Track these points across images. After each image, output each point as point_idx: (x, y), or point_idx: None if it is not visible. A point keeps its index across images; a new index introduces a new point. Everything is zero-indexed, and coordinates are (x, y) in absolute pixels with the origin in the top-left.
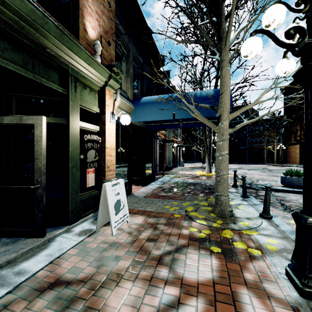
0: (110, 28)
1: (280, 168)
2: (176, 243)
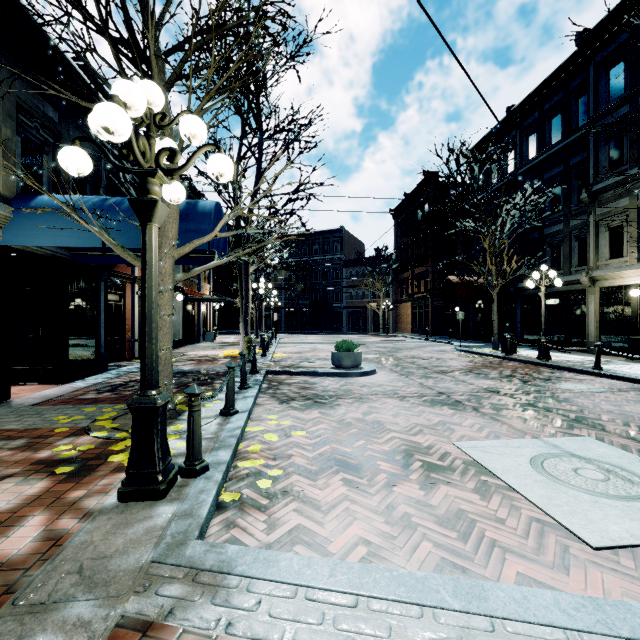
0: None
1: (378, 340)
2: None
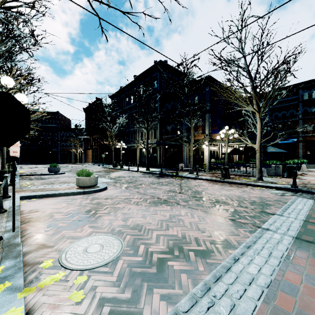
0: None
1: (75, 165)
2: None
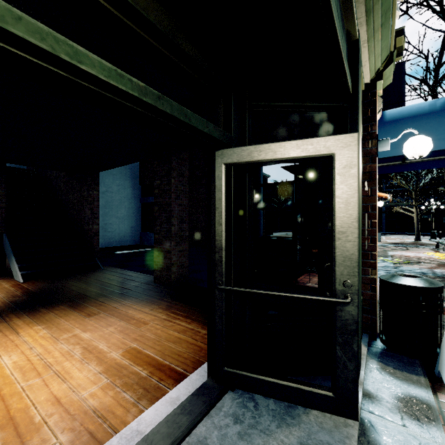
0: None
1: None
2: None
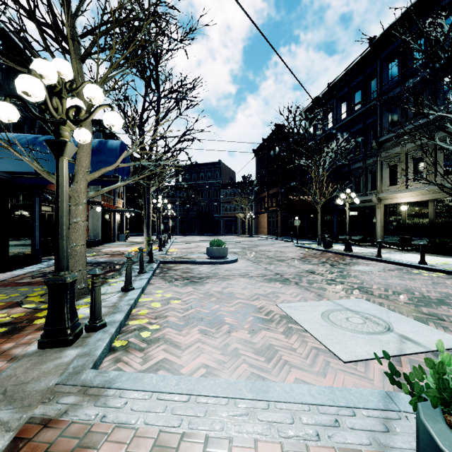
0: None
1: (244, 239)
2: None
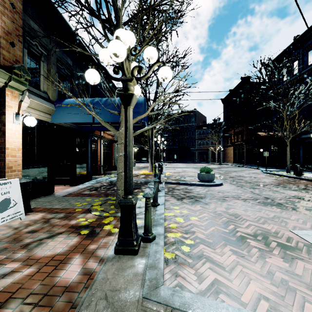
0: (16, 29)
1: (216, 166)
2: (56, 231)
